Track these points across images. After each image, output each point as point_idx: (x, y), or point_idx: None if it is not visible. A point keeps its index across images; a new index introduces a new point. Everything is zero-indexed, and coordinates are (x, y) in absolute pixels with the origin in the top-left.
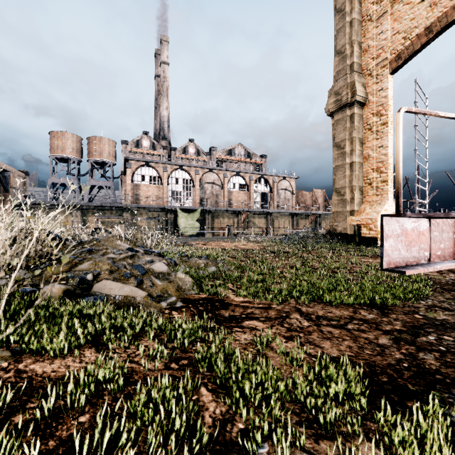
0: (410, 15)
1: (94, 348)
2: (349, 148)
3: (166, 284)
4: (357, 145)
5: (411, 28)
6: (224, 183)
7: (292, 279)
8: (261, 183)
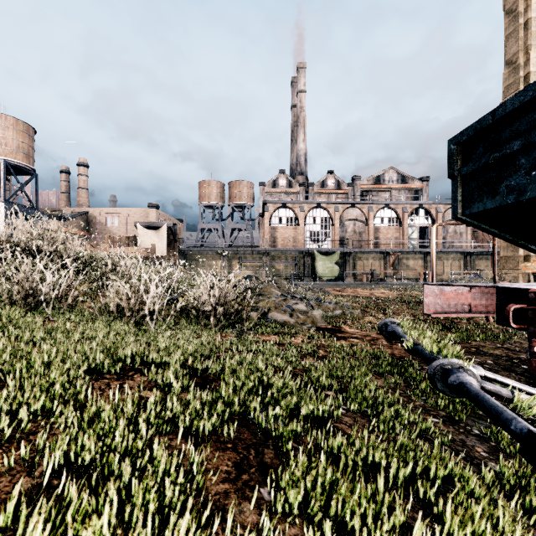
0: None
1: (278, 337)
2: None
3: (306, 318)
4: None
5: None
6: (369, 219)
7: None
8: (420, 214)
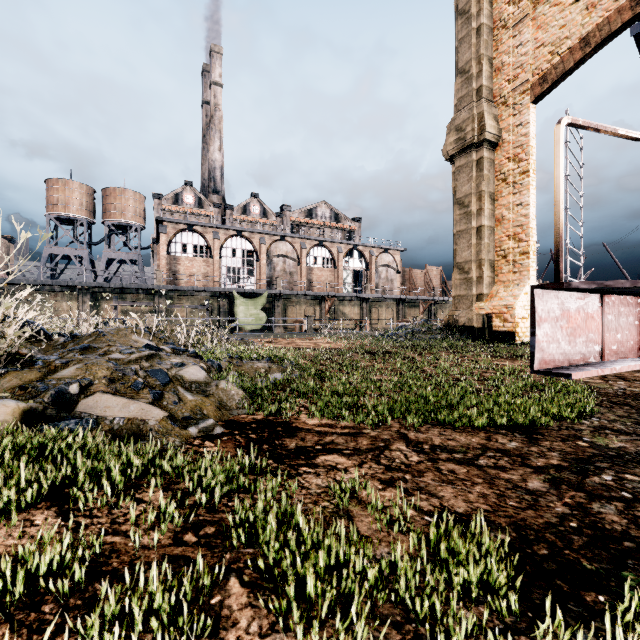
0: (559, 20)
1: (55, 509)
2: (476, 207)
3: (201, 400)
4: (486, 202)
5: (560, 38)
6: (301, 257)
7: (395, 391)
8: (354, 256)
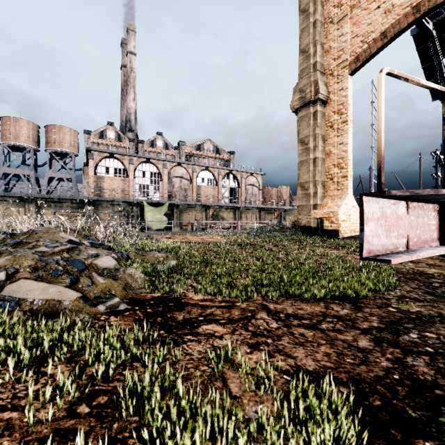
0: (367, 20)
1: None
2: (312, 144)
3: (110, 282)
4: (320, 141)
5: (368, 32)
6: (192, 178)
7: (259, 272)
8: (230, 178)
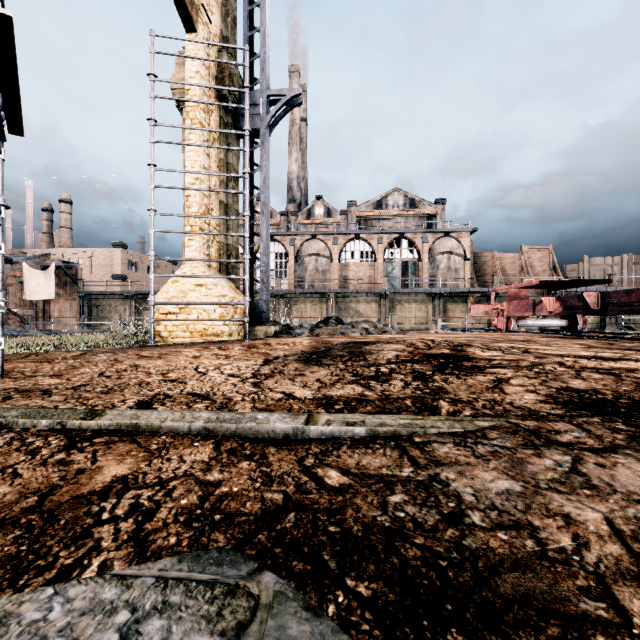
0: None
1: None
2: None
3: None
4: None
5: None
6: (332, 253)
7: None
8: (402, 246)
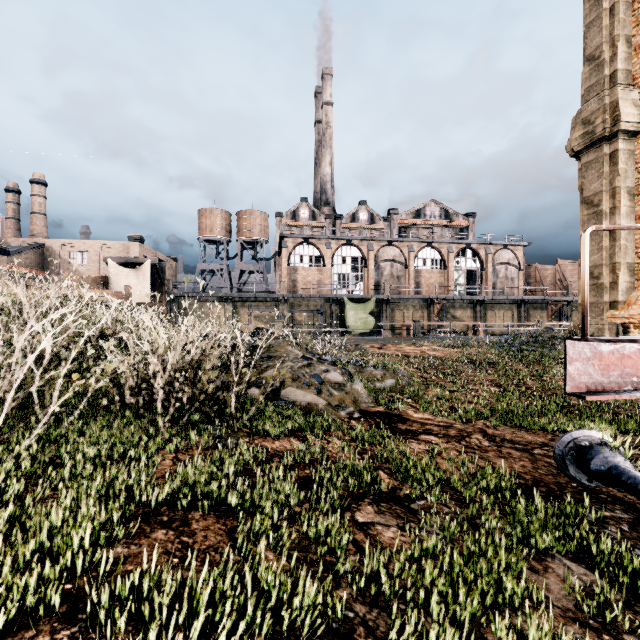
0: None
1: (297, 439)
2: (608, 205)
3: (343, 395)
4: (622, 199)
5: None
6: (409, 260)
7: (489, 400)
8: (467, 256)
